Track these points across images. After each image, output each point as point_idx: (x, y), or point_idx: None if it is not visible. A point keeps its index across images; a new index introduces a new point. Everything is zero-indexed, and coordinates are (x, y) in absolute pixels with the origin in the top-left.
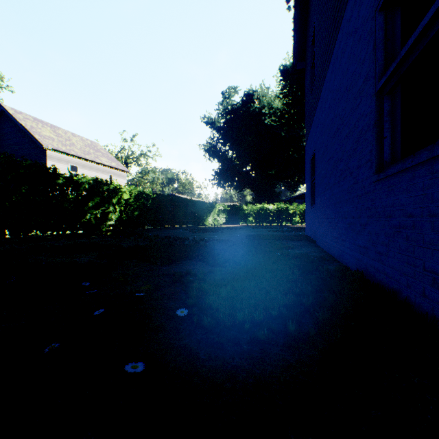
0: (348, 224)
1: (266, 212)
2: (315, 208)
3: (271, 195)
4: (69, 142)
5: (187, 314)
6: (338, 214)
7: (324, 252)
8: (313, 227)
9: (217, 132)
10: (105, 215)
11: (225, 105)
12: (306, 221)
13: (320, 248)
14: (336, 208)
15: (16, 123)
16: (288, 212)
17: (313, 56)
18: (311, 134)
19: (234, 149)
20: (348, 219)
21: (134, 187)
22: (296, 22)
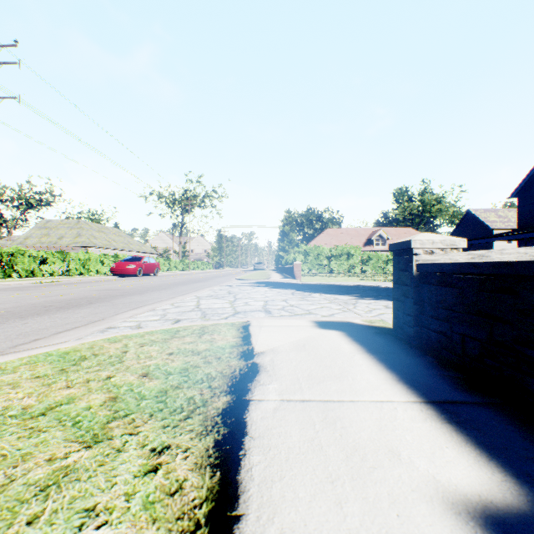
0: None
1: None
2: None
3: None
4: (505, 219)
5: None
6: None
7: None
8: None
9: None
10: None
11: None
12: None
13: None
14: None
15: (475, 217)
16: None
17: None
18: None
19: None
20: None
21: None
22: None
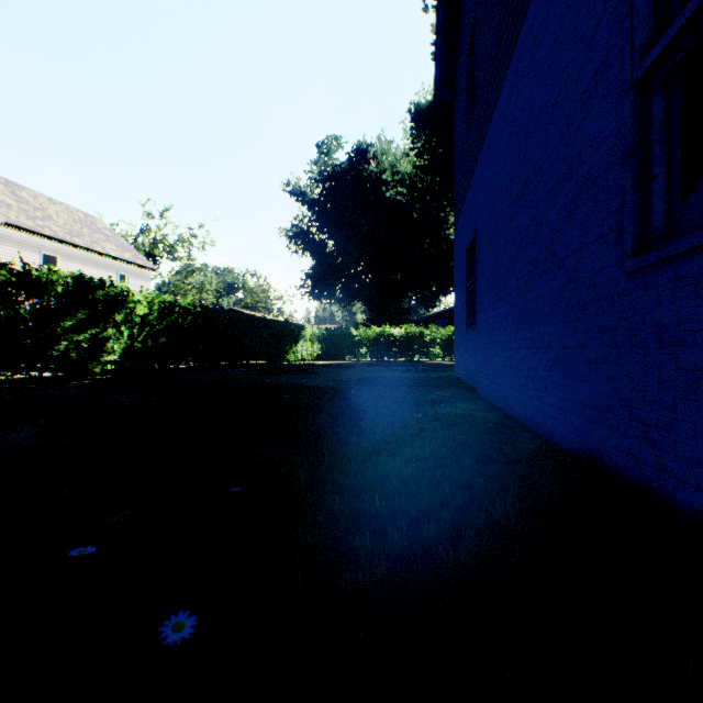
0: (553, 361)
1: (388, 339)
2: (474, 332)
3: (396, 313)
4: (42, 213)
5: (199, 624)
6: (527, 341)
7: (495, 409)
8: (471, 364)
9: (310, 208)
10: (100, 343)
11: (322, 165)
12: (457, 355)
13: (487, 402)
14: (522, 331)
15: None
16: (423, 341)
17: (469, 76)
18: (467, 208)
19: (336, 237)
20: (551, 351)
21: (159, 294)
22: (441, 20)
